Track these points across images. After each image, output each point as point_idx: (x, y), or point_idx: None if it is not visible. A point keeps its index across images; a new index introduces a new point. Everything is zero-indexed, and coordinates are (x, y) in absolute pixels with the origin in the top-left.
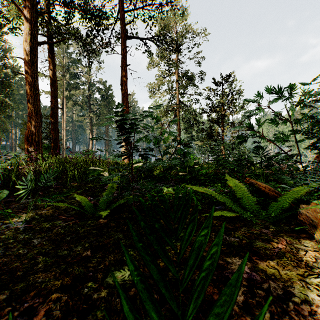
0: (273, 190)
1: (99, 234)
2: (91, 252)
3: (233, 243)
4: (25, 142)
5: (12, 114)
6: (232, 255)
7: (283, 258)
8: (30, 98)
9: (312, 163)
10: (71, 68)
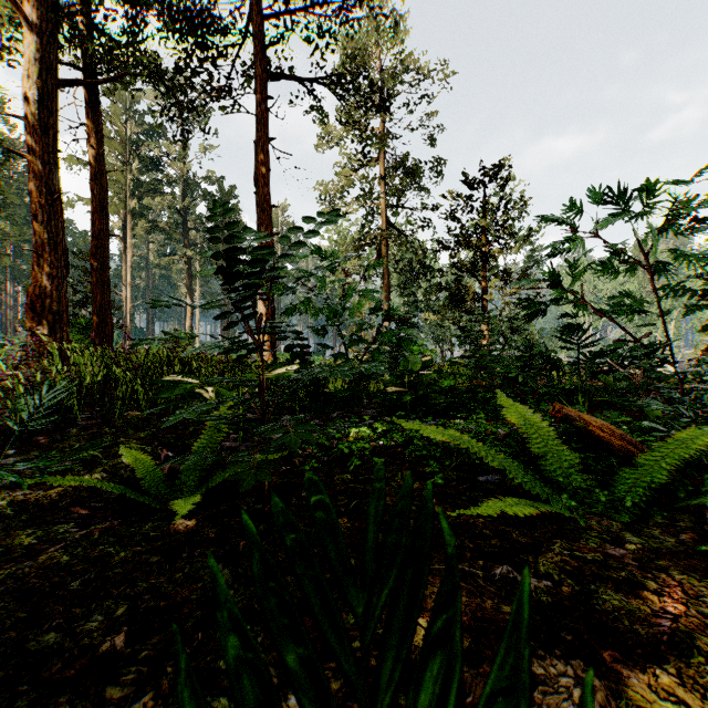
0: (622, 434)
1: (167, 567)
2: (129, 636)
3: (538, 596)
4: (27, 313)
5: (7, 250)
6: (540, 642)
7: (691, 654)
8: (40, 210)
9: (697, 364)
10: (143, 146)
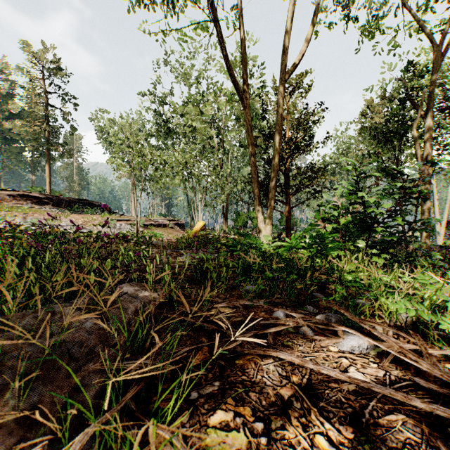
0: None
1: None
2: None
3: None
4: None
5: None
6: None
7: None
8: None
9: None
10: None
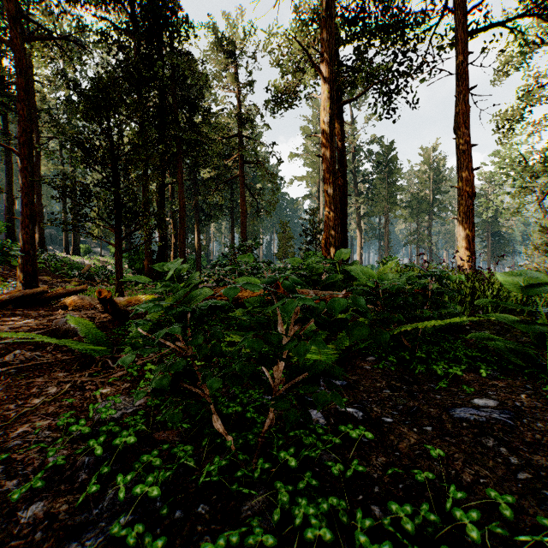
0: None
1: None
2: None
3: None
4: (322, 248)
5: None
6: None
7: None
8: (329, 187)
9: None
10: None
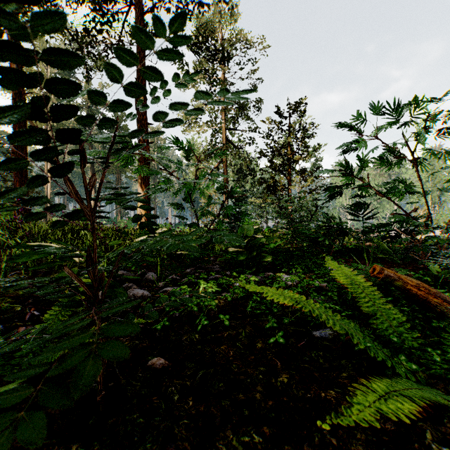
0: (432, 291)
1: None
2: None
3: None
4: None
5: None
6: None
7: None
8: None
9: (446, 231)
10: None
